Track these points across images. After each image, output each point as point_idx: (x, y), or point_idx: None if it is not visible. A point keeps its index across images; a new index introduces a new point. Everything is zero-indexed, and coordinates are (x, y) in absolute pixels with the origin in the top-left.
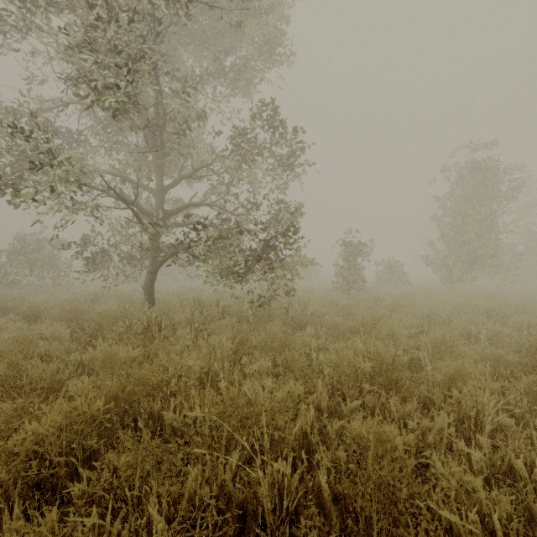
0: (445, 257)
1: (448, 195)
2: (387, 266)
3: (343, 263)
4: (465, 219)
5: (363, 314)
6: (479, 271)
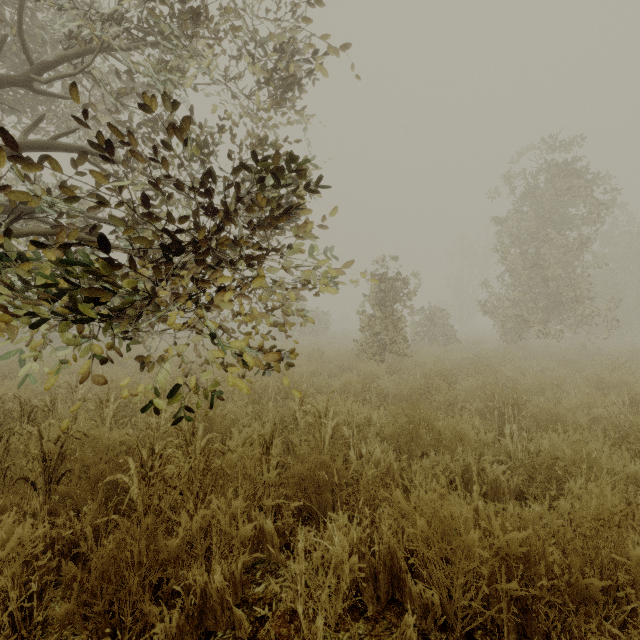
0: (511, 302)
1: (514, 215)
2: (426, 316)
3: (374, 309)
4: (541, 247)
5: (464, 432)
6: (556, 323)
